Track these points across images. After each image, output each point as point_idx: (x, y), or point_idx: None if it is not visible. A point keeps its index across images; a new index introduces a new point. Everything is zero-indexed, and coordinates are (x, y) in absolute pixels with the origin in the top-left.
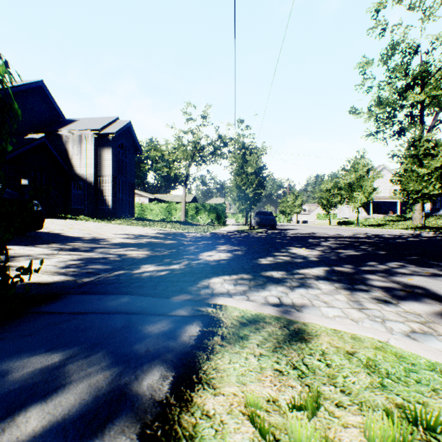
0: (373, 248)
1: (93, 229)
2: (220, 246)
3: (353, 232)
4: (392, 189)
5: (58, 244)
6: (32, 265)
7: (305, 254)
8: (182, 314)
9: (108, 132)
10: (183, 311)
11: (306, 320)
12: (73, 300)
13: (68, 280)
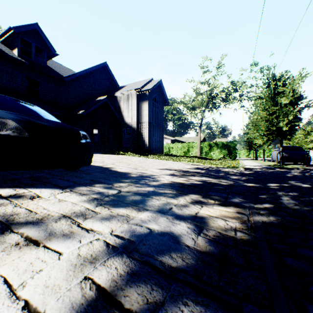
0: None
1: (138, 163)
2: None
3: None
4: None
5: (101, 186)
6: None
7: None
8: None
9: (145, 89)
10: None
11: None
12: None
13: None
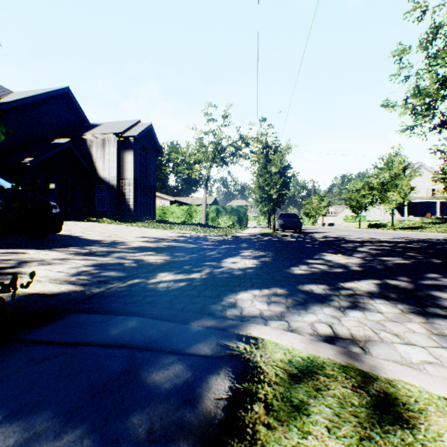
0: (424, 256)
1: (113, 232)
2: (244, 251)
3: (389, 236)
4: (430, 189)
5: (75, 248)
6: (16, 280)
7: (344, 262)
8: (204, 353)
9: (129, 135)
10: (205, 348)
11: (389, 374)
12: (70, 322)
13: (75, 290)
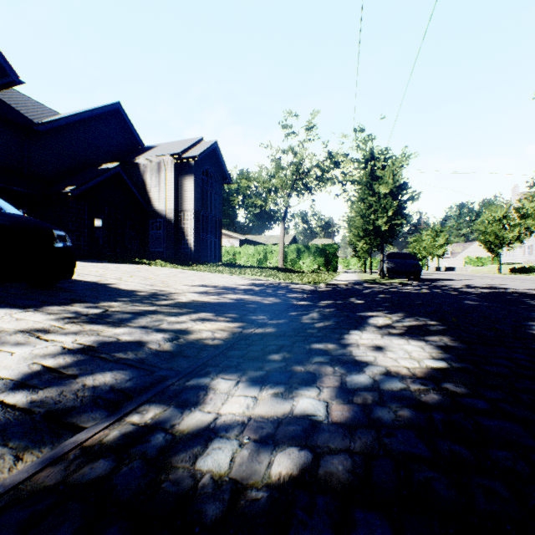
0: None
1: (162, 278)
2: (371, 315)
3: None
4: None
5: (83, 305)
6: None
7: None
8: None
9: (189, 156)
10: None
11: None
12: None
13: None
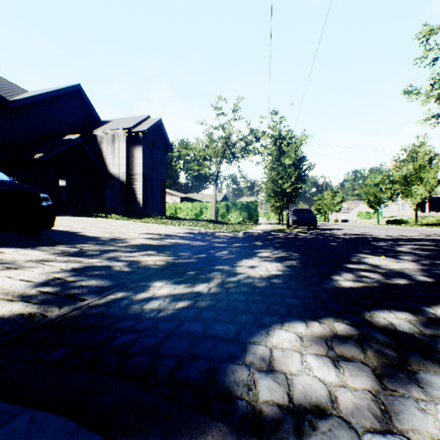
0: None
1: (118, 228)
2: (261, 251)
3: (418, 233)
4: None
5: (64, 246)
6: None
7: (397, 268)
8: None
9: (139, 130)
10: None
11: None
12: None
13: (23, 313)
